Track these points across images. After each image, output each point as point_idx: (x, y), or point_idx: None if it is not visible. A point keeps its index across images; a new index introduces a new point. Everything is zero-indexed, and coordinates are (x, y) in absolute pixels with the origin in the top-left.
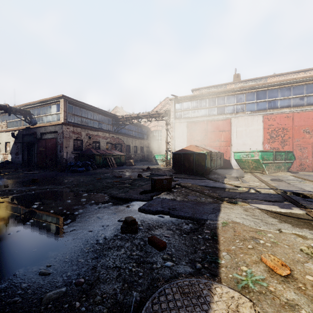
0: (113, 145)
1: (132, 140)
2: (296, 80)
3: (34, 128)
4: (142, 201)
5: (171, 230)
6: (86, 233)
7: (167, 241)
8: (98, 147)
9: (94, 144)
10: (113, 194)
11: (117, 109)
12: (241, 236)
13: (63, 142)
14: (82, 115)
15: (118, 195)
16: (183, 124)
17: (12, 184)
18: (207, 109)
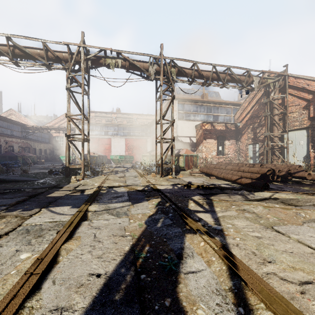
0: (23, 149)
1: (38, 144)
2: (137, 125)
3: None
4: None
5: None
6: None
7: None
8: (12, 150)
9: (9, 148)
10: None
11: (12, 111)
12: None
13: None
14: None
15: None
16: None
17: None
18: (99, 131)
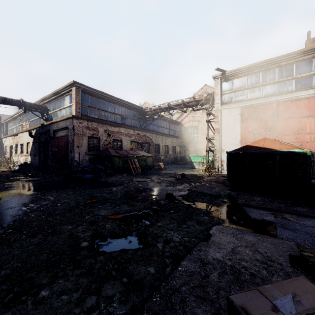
0: (139, 145)
1: (162, 138)
2: None
3: (48, 125)
4: None
5: None
6: None
7: None
8: (120, 147)
9: (114, 143)
10: None
11: (146, 105)
12: None
13: (74, 140)
14: (100, 107)
15: None
16: (235, 111)
17: None
18: (276, 84)
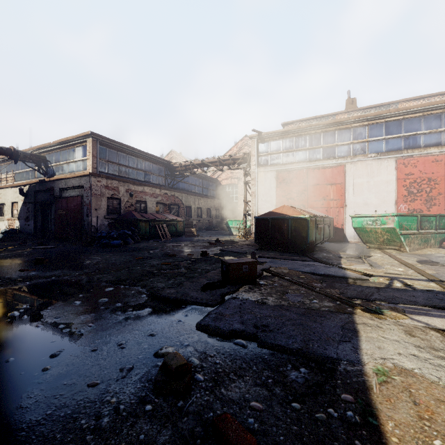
0: (166, 207)
1: (194, 198)
2: None
3: (51, 181)
4: (205, 305)
5: (264, 386)
6: (82, 389)
7: (257, 425)
8: (144, 209)
9: (137, 205)
10: (156, 290)
11: (172, 154)
12: (441, 423)
13: (92, 202)
14: (120, 162)
15: (164, 293)
16: (271, 175)
17: (4, 267)
18: (307, 151)
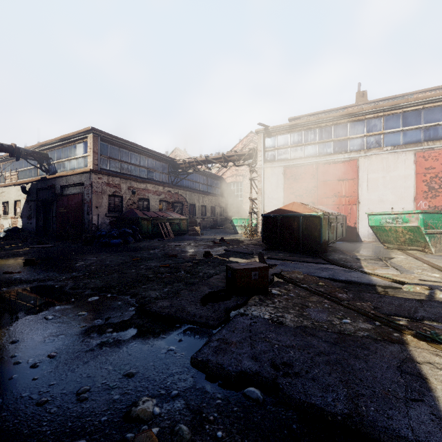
0: (170, 205)
1: (198, 196)
2: None
3: (53, 179)
4: (205, 326)
5: None
6: None
7: None
8: (147, 207)
9: (140, 203)
10: (147, 300)
11: (177, 152)
12: None
13: (93, 199)
14: (122, 159)
15: (154, 307)
16: (278, 171)
17: None
18: (316, 145)
